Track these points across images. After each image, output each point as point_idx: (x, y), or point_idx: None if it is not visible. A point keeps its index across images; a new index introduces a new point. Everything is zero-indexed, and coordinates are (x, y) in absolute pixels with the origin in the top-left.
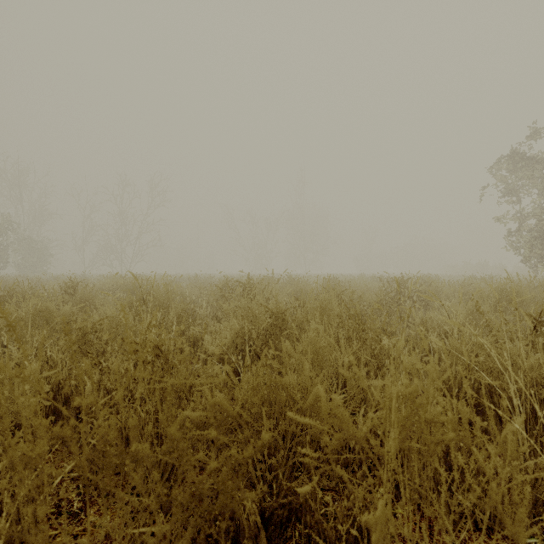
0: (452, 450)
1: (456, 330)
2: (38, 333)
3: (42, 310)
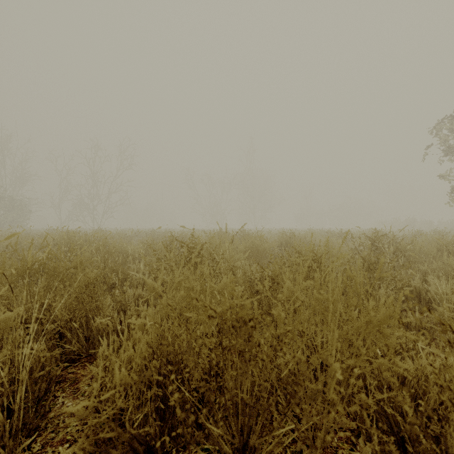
0: None
1: None
2: None
3: None
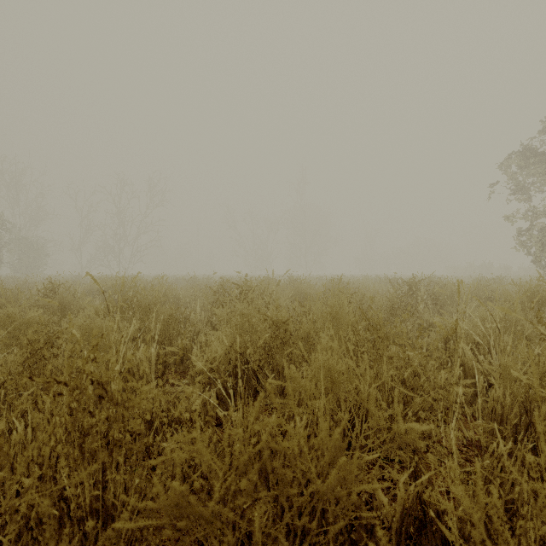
0: None
1: (510, 347)
2: None
3: (2, 317)
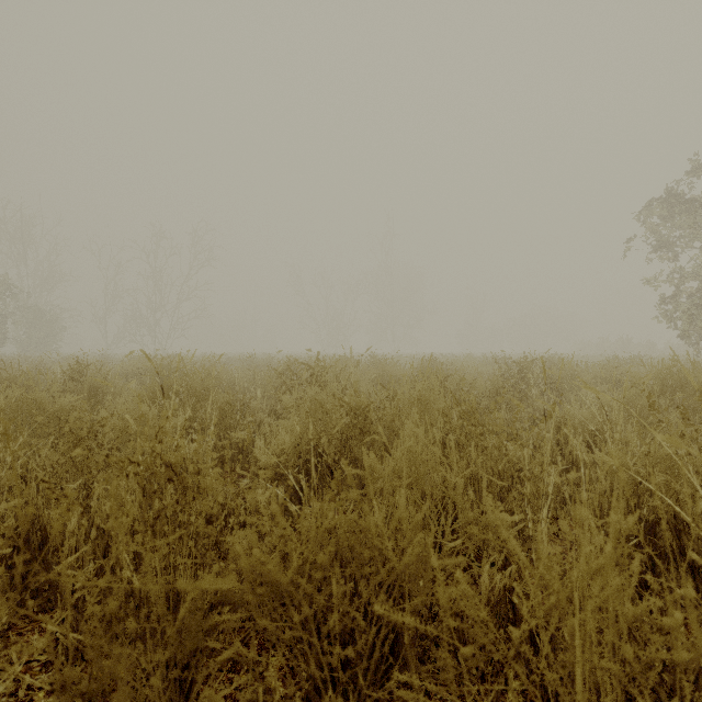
0: (686, 684)
1: (619, 434)
2: (16, 438)
3: (29, 404)
